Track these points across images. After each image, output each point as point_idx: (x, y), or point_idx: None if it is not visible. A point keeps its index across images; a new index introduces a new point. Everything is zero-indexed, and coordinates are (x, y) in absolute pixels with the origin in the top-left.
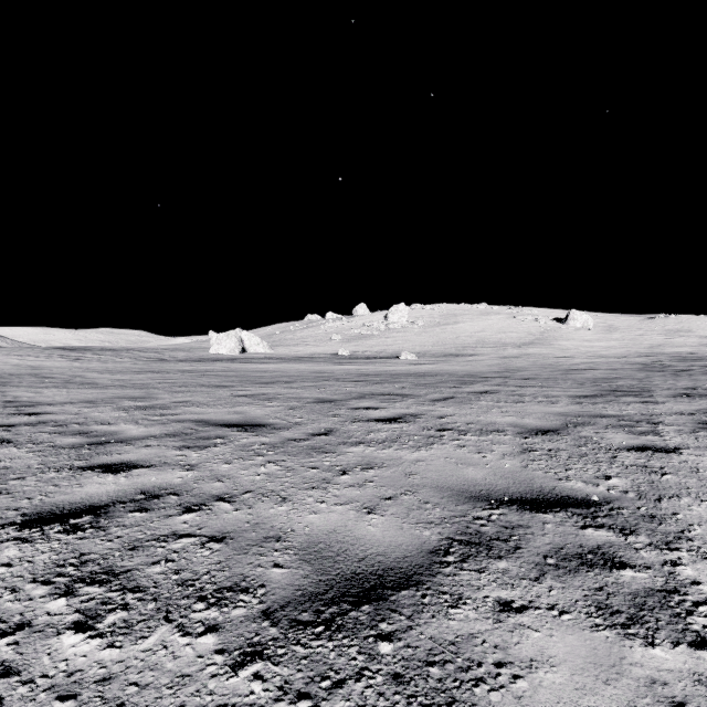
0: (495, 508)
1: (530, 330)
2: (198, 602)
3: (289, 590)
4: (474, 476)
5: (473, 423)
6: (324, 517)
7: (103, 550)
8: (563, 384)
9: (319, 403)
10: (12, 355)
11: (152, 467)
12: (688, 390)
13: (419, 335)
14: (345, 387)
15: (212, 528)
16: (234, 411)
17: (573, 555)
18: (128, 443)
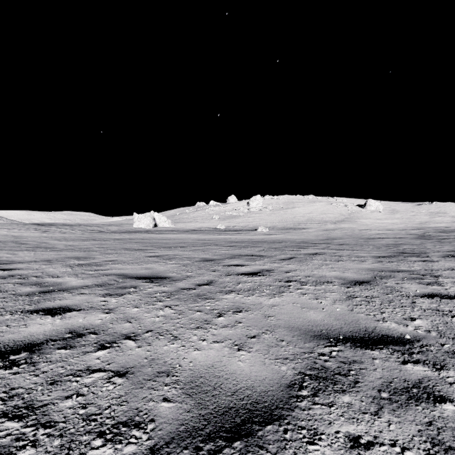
0: (334, 345)
1: (342, 212)
2: (97, 438)
3: (174, 425)
4: (315, 318)
5: (310, 276)
6: (204, 353)
7: (29, 385)
8: (367, 248)
9: (204, 262)
10: (3, 228)
11: (82, 311)
12: (452, 252)
13: (269, 215)
14: (221, 250)
15: (118, 364)
16: (145, 267)
17: (401, 389)
18: (68, 291)
